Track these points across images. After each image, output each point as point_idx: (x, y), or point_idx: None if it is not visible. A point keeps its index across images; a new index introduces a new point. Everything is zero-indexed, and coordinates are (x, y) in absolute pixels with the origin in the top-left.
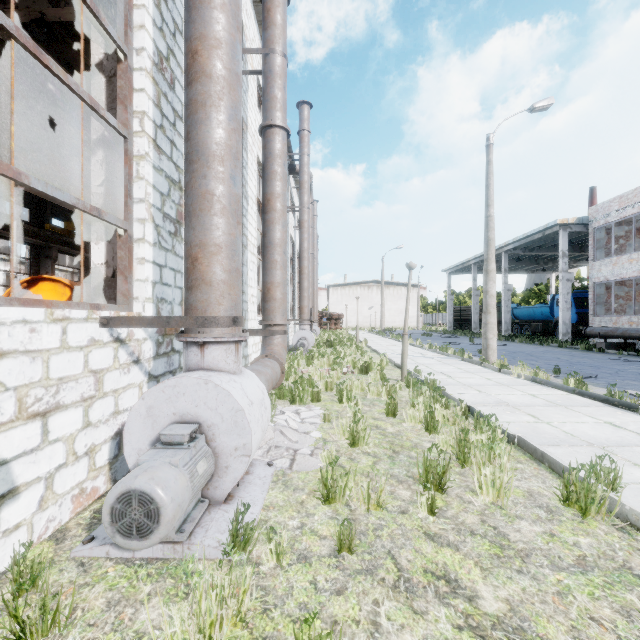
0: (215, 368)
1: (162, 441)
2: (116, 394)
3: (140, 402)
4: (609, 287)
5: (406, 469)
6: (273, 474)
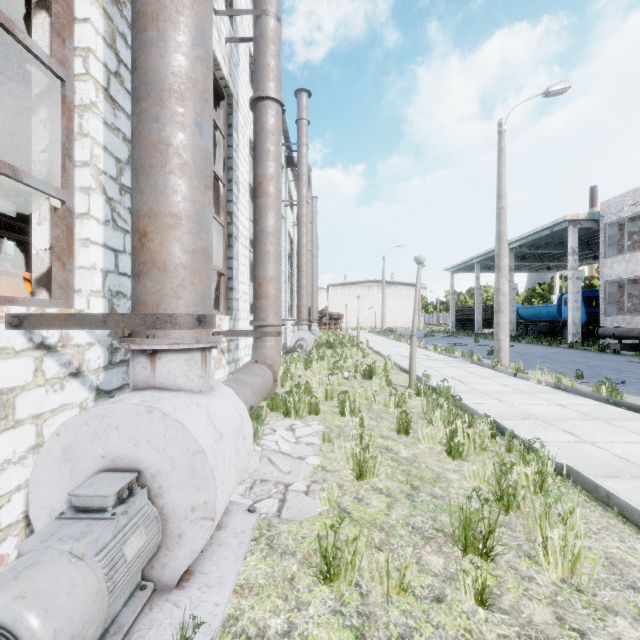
0: (171, 386)
1: (73, 505)
2: (39, 420)
3: (53, 439)
4: (621, 285)
5: (431, 516)
6: (255, 525)
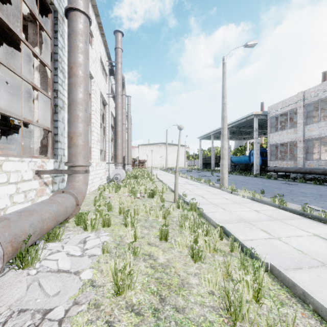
0: None
1: None
2: None
3: None
4: (276, 147)
5: None
6: None
